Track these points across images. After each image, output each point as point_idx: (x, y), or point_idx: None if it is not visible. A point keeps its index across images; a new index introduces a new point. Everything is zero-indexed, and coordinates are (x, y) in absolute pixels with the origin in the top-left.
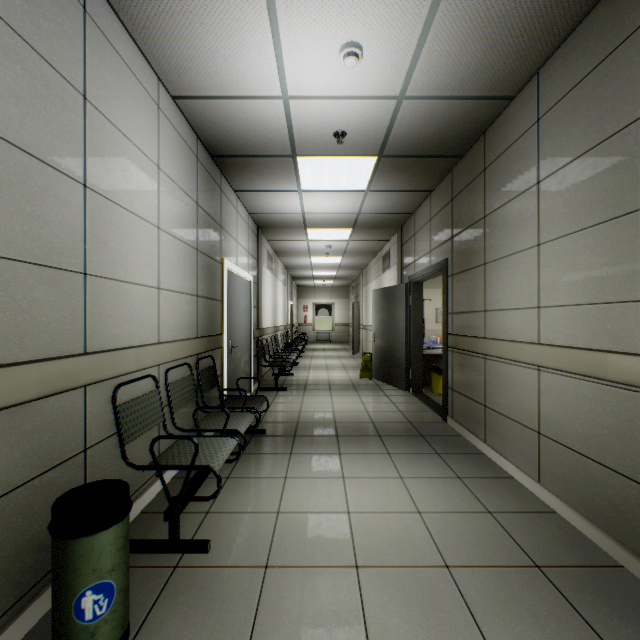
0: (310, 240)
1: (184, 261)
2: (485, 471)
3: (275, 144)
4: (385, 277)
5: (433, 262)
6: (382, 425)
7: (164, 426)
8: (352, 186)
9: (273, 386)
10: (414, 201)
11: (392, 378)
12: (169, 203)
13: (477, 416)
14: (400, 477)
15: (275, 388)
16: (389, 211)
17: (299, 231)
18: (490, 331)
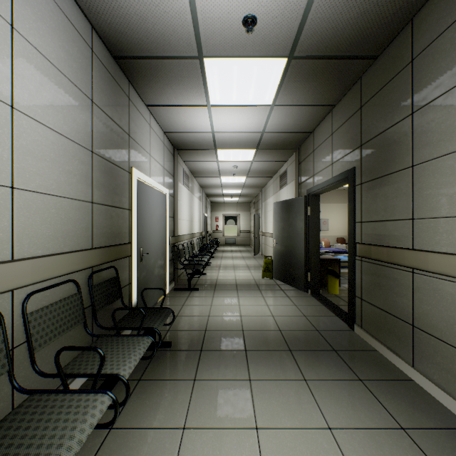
0: (220, 161)
1: (68, 160)
2: (430, 415)
3: (179, 38)
4: (282, 192)
5: (335, 173)
6: (290, 334)
7: (9, 378)
8: (259, 99)
9: (187, 286)
10: (315, 118)
11: (291, 279)
12: (37, 82)
13: (400, 334)
14: (328, 428)
15: (188, 289)
16: (290, 130)
17: (210, 152)
18: (422, 242)
